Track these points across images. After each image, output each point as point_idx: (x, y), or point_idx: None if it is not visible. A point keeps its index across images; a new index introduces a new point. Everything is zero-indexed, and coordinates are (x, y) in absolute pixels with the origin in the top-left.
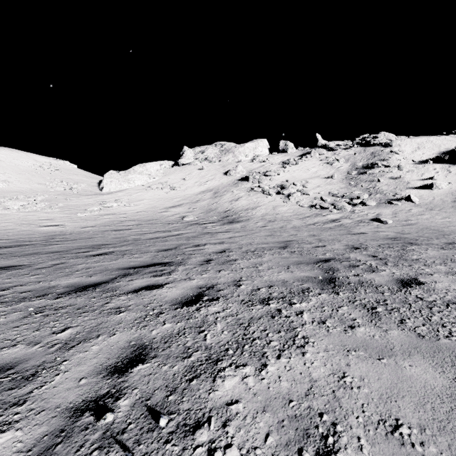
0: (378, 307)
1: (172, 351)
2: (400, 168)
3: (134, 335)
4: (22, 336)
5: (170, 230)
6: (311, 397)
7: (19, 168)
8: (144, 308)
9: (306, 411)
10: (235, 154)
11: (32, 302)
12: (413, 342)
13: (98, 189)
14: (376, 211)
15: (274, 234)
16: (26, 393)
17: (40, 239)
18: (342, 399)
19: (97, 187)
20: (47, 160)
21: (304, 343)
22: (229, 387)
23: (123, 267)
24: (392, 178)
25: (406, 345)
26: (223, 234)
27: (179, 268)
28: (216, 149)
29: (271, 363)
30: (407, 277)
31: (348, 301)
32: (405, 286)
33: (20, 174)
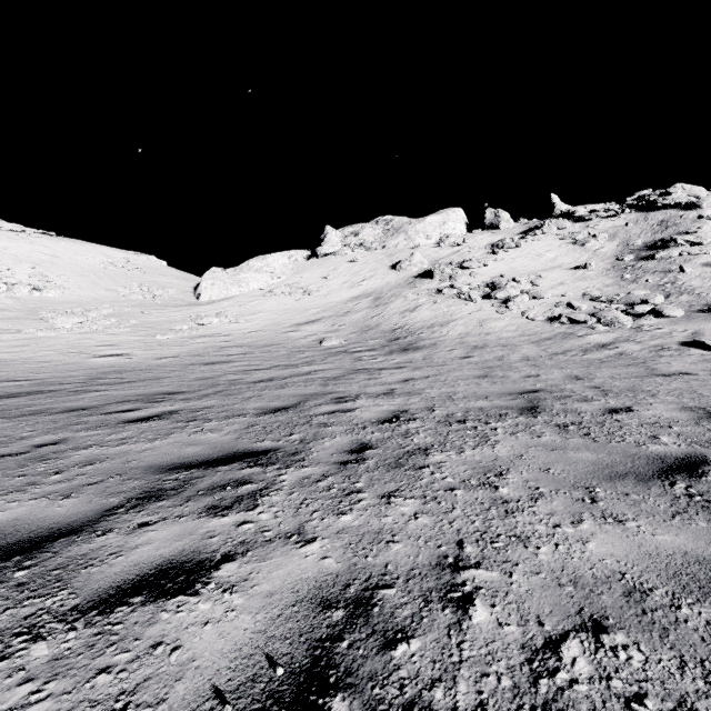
0: None
1: None
2: None
3: None
4: None
5: (297, 364)
6: None
7: (82, 267)
8: None
9: None
10: (409, 234)
11: None
12: None
13: (194, 296)
14: (689, 328)
15: (492, 374)
16: None
17: (79, 380)
18: None
19: (192, 293)
20: (123, 255)
21: None
22: None
23: (162, 463)
24: (710, 265)
25: None
26: (391, 372)
27: (285, 475)
28: (378, 229)
29: None
30: None
31: None
32: None
33: (82, 276)
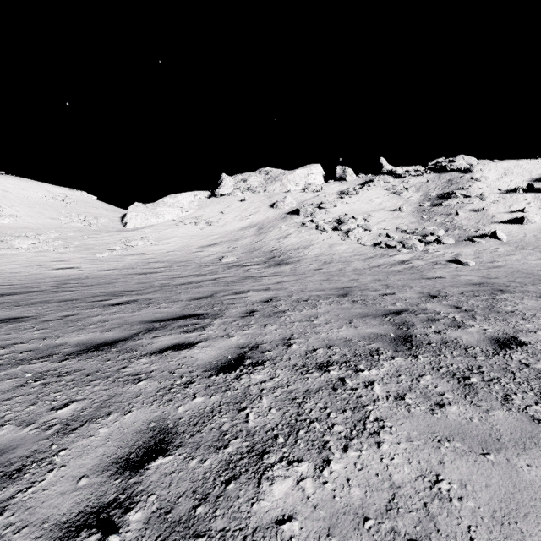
0: (472, 376)
1: (203, 438)
2: (483, 198)
3: (155, 414)
4: (13, 413)
5: (206, 273)
6: (395, 514)
7: (29, 200)
8: (170, 374)
9: (388, 536)
10: (283, 182)
11: (32, 365)
12: (527, 428)
13: (121, 224)
14: (454, 251)
15: (331, 279)
16: (5, 499)
17: (51, 285)
18: (438, 517)
19: (120, 222)
20: (61, 191)
21: (379, 428)
22: (279, 494)
23: (147, 320)
24: (474, 210)
25: (517, 433)
26: (269, 278)
27: (215, 321)
28: (261, 177)
29: (336, 457)
30: (503, 335)
31: (430, 367)
32: (503, 348)
33: (30, 207)
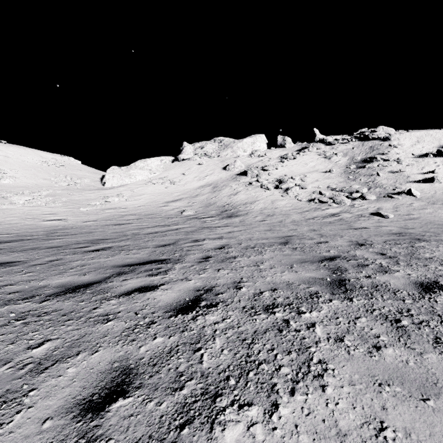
0: (403, 319)
1: (160, 379)
2: (400, 162)
3: (119, 354)
4: None
5: (169, 224)
6: None
7: (26, 164)
8: (135, 315)
9: None
10: (234, 149)
11: (16, 305)
12: None
13: (101, 184)
14: (376, 206)
15: (273, 229)
16: None
17: (41, 234)
18: None
19: (99, 182)
20: (52, 156)
21: (322, 371)
22: (230, 441)
23: (119, 264)
24: (392, 172)
25: None
26: (222, 228)
27: (176, 266)
28: (215, 145)
29: (284, 401)
30: (426, 280)
31: (364, 310)
32: (427, 292)
33: (26, 170)
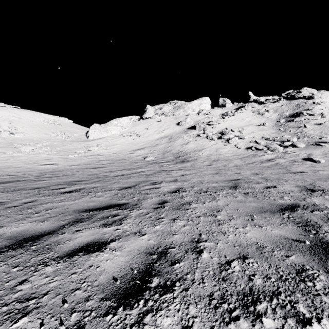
0: None
1: None
2: (324, 116)
3: None
4: None
5: (134, 168)
6: None
7: (33, 123)
8: (62, 304)
9: None
10: (185, 109)
11: None
12: None
13: (86, 137)
14: (307, 152)
15: (220, 172)
16: None
17: (35, 175)
18: None
19: (85, 135)
20: (52, 117)
21: None
22: None
23: (80, 209)
24: (317, 124)
25: None
26: (176, 171)
27: (132, 213)
28: (171, 106)
29: None
30: None
31: None
32: None
33: (33, 127)
